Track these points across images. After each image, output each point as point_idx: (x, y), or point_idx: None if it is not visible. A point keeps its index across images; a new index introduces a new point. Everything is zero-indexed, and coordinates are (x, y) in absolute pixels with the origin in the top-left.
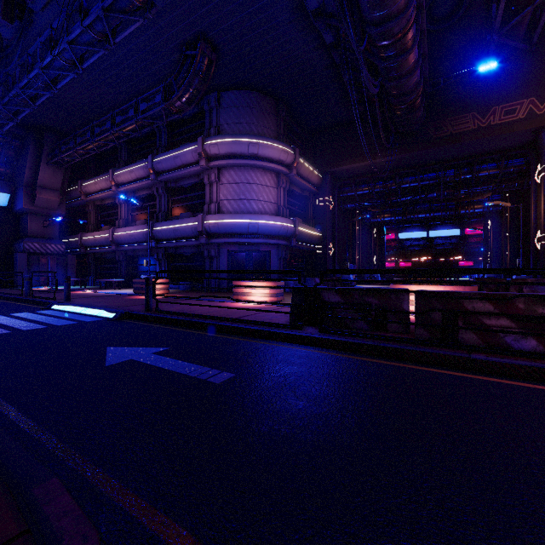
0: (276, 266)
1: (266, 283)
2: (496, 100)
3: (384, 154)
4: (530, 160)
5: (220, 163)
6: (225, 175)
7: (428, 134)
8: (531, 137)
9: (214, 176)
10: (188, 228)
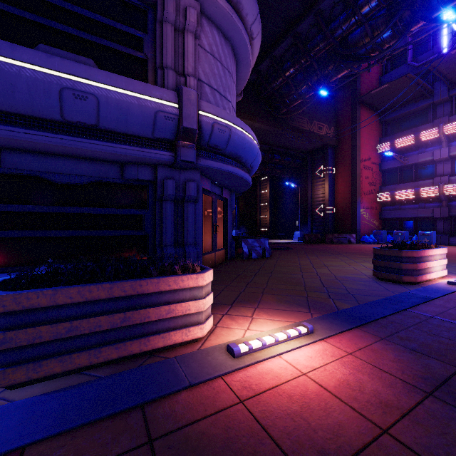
0: (230, 222)
1: (446, 249)
2: (315, 116)
3: (262, 121)
4: (308, 161)
5: (219, 2)
6: (207, 33)
7: (287, 120)
8: (316, 148)
9: (196, 17)
10: (142, 107)
